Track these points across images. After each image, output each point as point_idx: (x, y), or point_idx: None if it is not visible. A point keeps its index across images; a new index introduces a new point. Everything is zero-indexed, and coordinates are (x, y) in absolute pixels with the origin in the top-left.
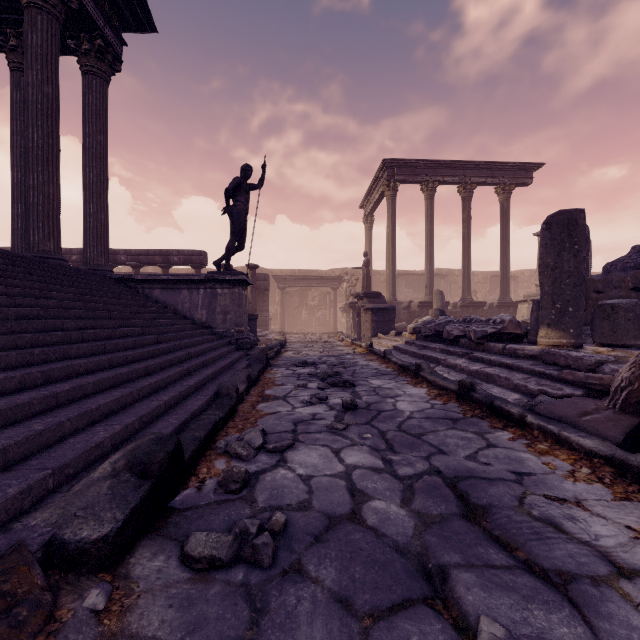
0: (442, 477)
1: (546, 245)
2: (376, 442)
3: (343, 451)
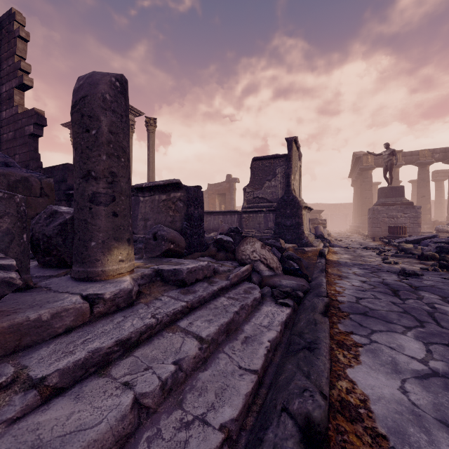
0: (400, 298)
1: (122, 117)
2: (443, 315)
3: None
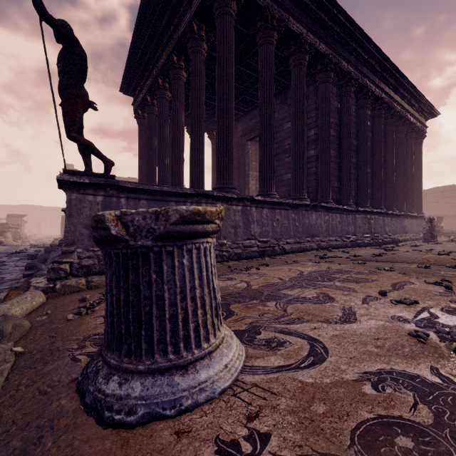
0: None
1: None
2: None
3: (7, 259)
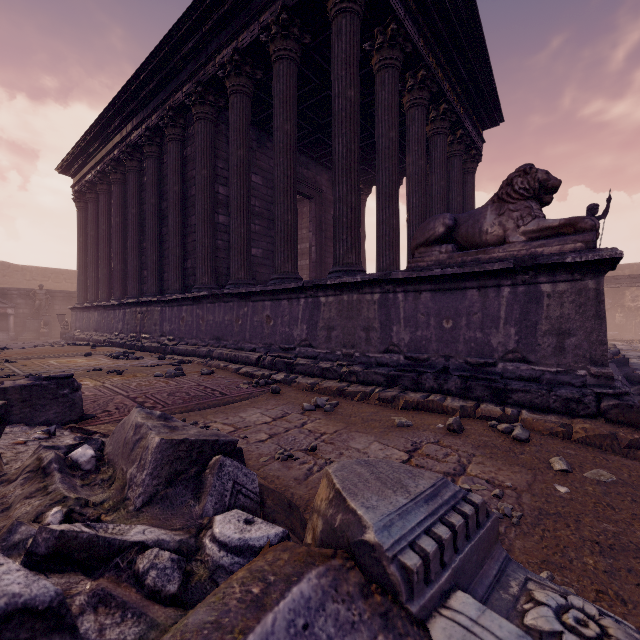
0: None
1: None
2: None
3: None
